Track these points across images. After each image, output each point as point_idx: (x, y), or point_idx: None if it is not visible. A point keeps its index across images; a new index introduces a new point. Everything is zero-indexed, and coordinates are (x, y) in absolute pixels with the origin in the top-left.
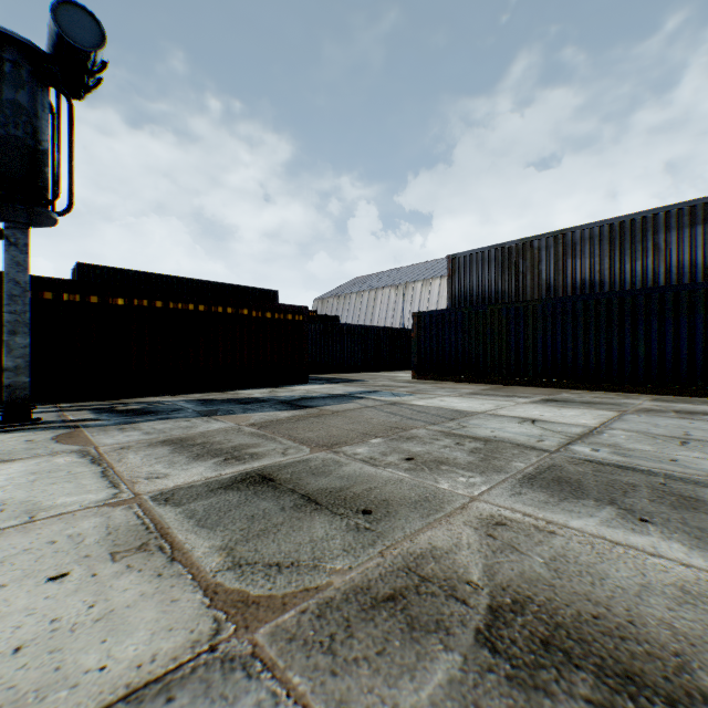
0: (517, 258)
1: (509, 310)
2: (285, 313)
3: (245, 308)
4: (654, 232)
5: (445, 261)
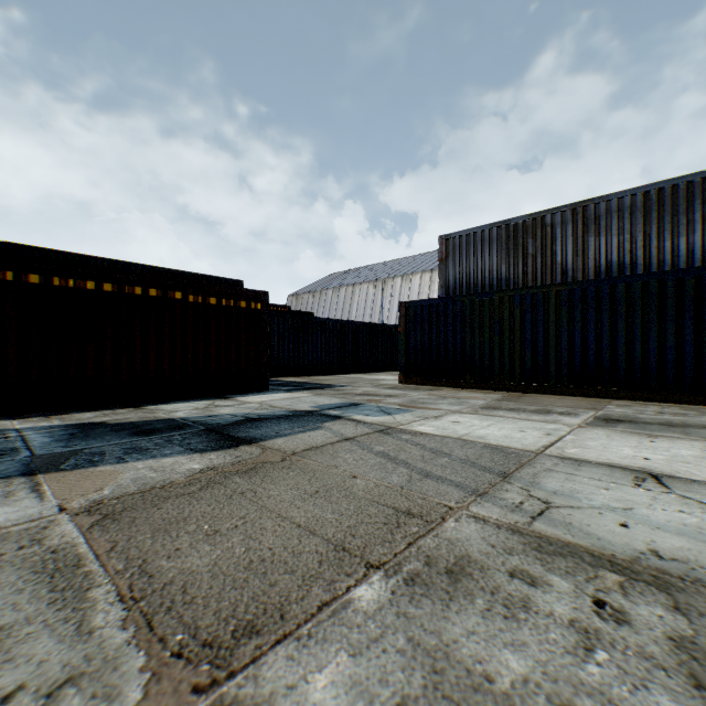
0: (524, 237)
1: (523, 297)
2: (237, 299)
3: (177, 290)
4: (703, 201)
5: (425, 257)
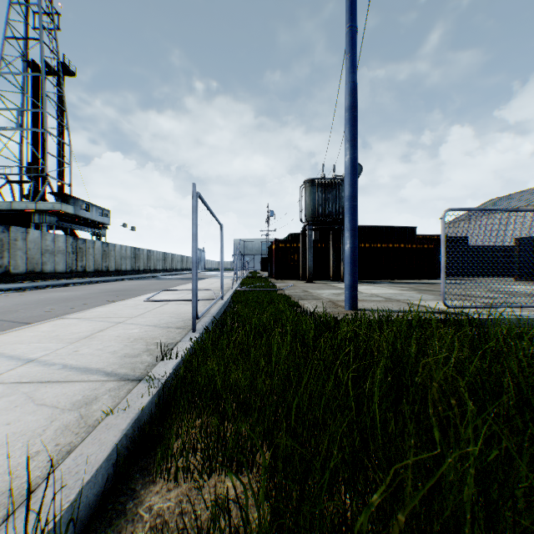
0: None
1: None
2: (423, 244)
3: (402, 244)
4: None
5: None
